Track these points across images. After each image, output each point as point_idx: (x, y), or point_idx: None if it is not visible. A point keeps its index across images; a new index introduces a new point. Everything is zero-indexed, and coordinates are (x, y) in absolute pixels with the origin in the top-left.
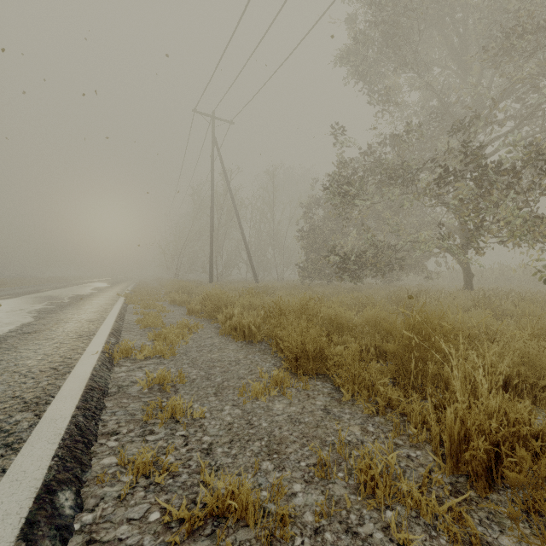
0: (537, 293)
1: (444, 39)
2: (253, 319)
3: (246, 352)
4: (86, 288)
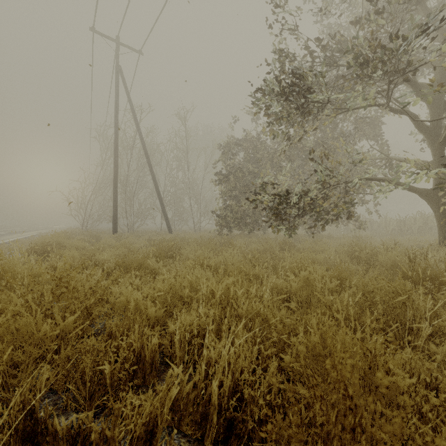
0: None
1: None
2: None
3: None
4: None
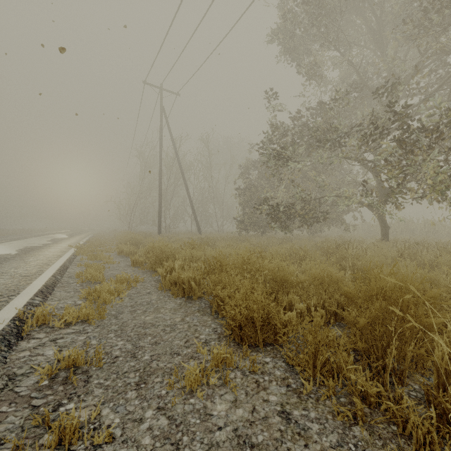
0: (448, 244)
1: (364, 21)
2: (193, 274)
3: (184, 313)
4: (43, 240)
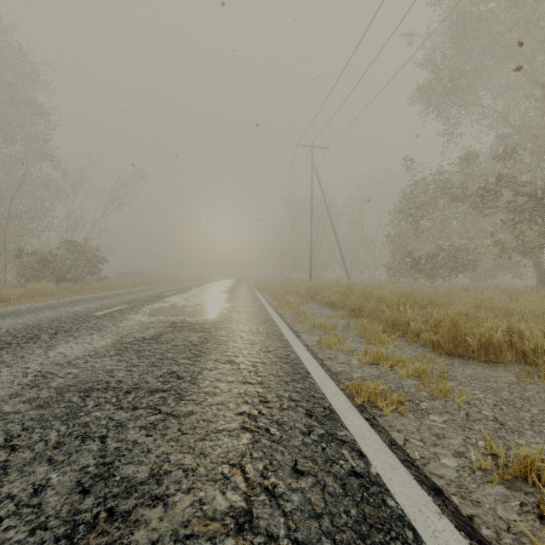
0: None
1: (515, 66)
2: (337, 297)
3: (331, 311)
4: (226, 283)
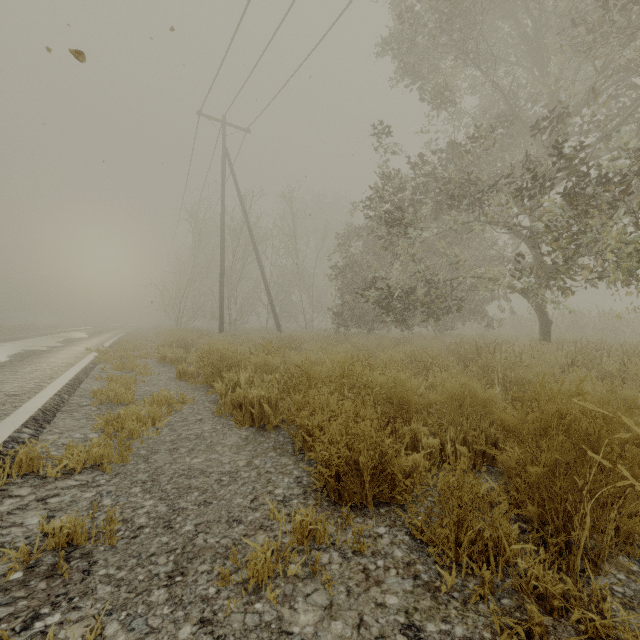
0: (636, 346)
1: (515, 25)
2: (267, 392)
3: (251, 452)
4: (51, 340)
